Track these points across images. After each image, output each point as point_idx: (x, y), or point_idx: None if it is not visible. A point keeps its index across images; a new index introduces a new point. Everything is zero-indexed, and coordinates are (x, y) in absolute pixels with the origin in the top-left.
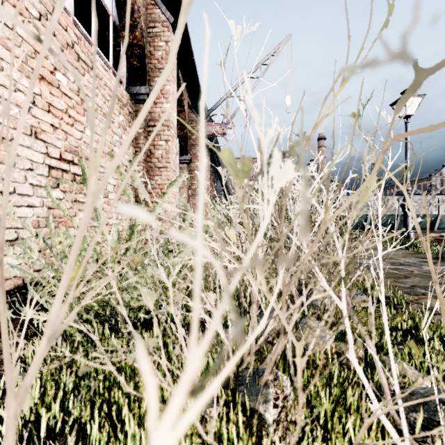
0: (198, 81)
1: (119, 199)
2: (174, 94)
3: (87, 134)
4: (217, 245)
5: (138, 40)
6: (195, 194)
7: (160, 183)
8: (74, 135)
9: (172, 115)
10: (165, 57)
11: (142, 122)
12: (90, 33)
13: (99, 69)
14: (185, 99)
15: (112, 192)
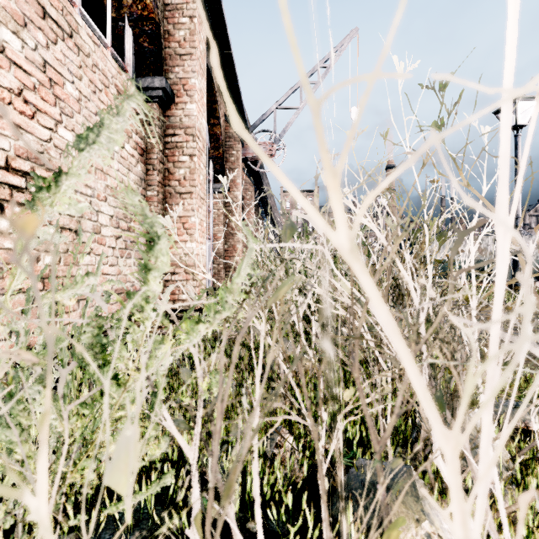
0: (238, 84)
1: (119, 236)
2: (203, 93)
3: (62, 135)
4: (257, 323)
5: (150, 11)
6: (233, 233)
7: (183, 216)
8: (36, 133)
9: (199, 120)
10: (189, 38)
11: (155, 129)
12: (91, 14)
13: (84, 41)
14: (220, 108)
15: (108, 225)
